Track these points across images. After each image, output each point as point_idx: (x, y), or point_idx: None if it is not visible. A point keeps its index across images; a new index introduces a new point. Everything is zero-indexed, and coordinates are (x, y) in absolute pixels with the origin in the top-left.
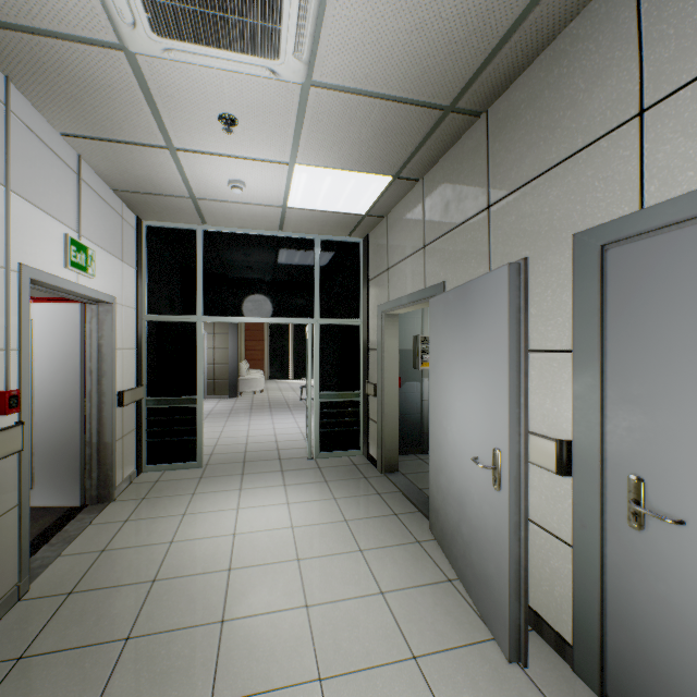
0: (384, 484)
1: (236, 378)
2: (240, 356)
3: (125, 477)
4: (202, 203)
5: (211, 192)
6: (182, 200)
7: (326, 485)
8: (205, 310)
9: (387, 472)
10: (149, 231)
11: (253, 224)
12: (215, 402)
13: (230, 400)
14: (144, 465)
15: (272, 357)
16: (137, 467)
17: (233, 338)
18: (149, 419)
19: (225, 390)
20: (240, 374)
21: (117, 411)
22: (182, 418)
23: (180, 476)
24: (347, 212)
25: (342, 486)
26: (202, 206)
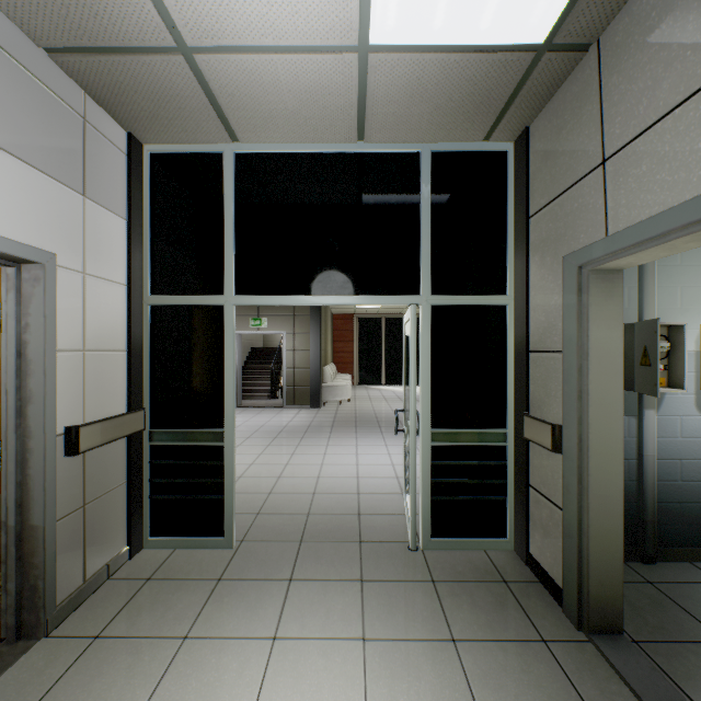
0: (606, 684)
1: (318, 385)
2: (324, 359)
3: (94, 572)
4: (205, 66)
5: (207, 13)
6: (170, 65)
7: (454, 657)
8: (237, 286)
9: (594, 631)
10: (154, 161)
11: (311, 128)
12: (293, 413)
13: (310, 411)
14: (145, 536)
15: (362, 360)
16: (129, 544)
17: (315, 337)
18: (154, 463)
19: (306, 399)
20: (323, 379)
21: (63, 462)
22: (202, 464)
23: (189, 569)
24: (501, 47)
25: (495, 672)
26: (209, 79)
